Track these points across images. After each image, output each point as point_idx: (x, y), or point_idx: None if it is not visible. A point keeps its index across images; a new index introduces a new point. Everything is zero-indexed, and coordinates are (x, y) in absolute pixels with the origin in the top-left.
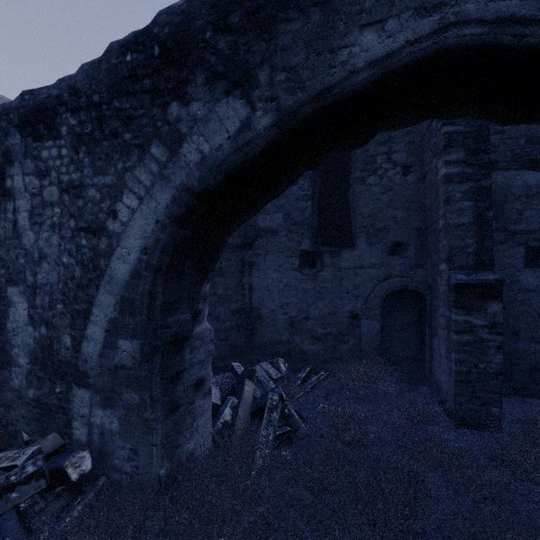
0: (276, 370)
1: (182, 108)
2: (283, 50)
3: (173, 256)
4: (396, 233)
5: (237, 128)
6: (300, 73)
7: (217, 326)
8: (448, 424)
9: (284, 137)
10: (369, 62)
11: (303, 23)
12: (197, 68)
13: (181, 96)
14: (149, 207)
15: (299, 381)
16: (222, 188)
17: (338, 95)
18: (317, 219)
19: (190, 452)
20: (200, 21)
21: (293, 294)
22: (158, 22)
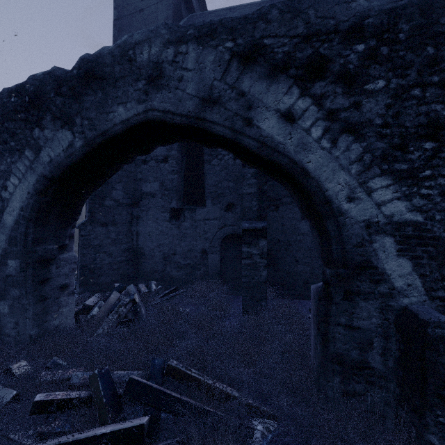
0: (146, 288)
1: (41, 132)
2: (86, 109)
3: (38, 212)
4: (229, 197)
5: (67, 146)
6: (94, 122)
7: (110, 260)
8: (240, 314)
9: (93, 151)
10: (121, 121)
11: (95, 97)
12: (47, 112)
13: (40, 125)
14: (24, 185)
15: (161, 295)
16: (63, 176)
17: (110, 135)
18: (184, 187)
19: (56, 326)
20: (49, 87)
21: (165, 237)
22: (28, 82)
